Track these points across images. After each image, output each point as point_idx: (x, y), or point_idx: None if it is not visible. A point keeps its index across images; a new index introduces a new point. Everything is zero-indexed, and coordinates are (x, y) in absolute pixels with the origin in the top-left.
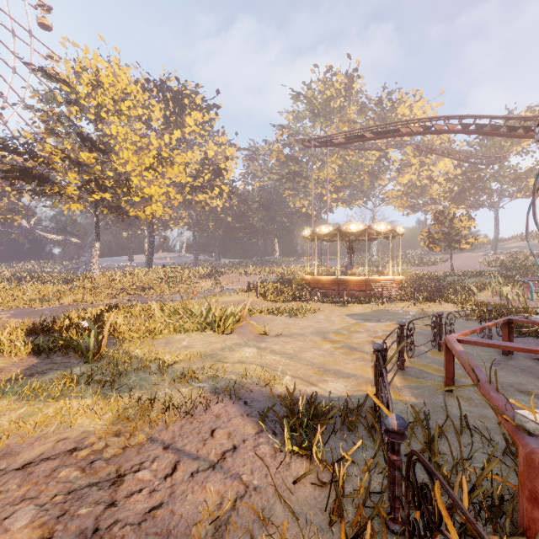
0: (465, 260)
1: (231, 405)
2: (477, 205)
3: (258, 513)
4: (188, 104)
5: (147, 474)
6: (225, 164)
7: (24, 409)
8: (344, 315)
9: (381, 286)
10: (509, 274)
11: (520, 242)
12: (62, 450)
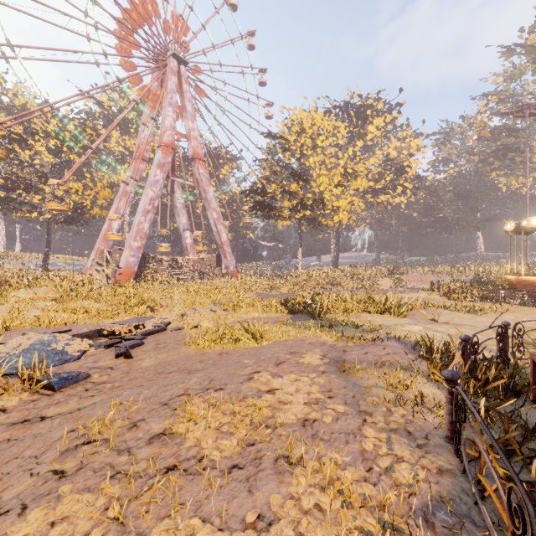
0: None
1: (395, 343)
2: None
3: (400, 364)
4: (369, 114)
5: (355, 353)
6: (408, 161)
7: (297, 331)
8: None
9: None
10: None
11: None
12: (320, 343)
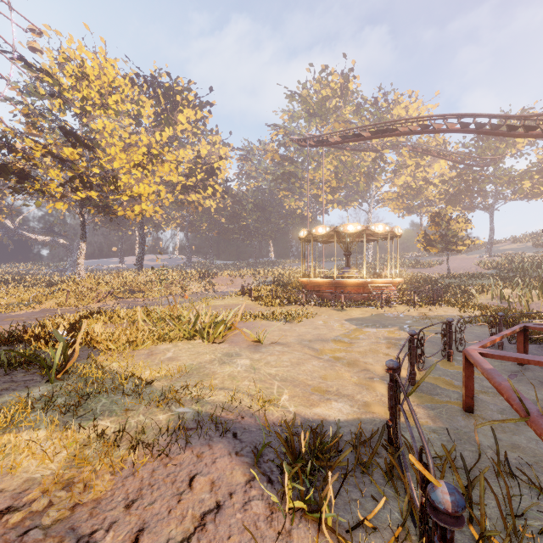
0: (460, 262)
1: (216, 439)
2: (472, 207)
3: None
4: (180, 100)
5: None
6: (218, 163)
7: None
8: (342, 320)
9: (379, 289)
10: (507, 277)
11: (513, 244)
12: None
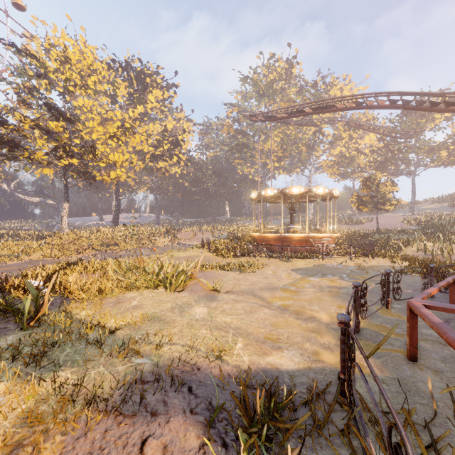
0: (387, 220)
1: (172, 394)
2: (396, 173)
3: None
4: (149, 82)
5: None
6: (182, 136)
7: None
8: (289, 270)
9: (319, 242)
10: (428, 232)
11: (432, 204)
12: None
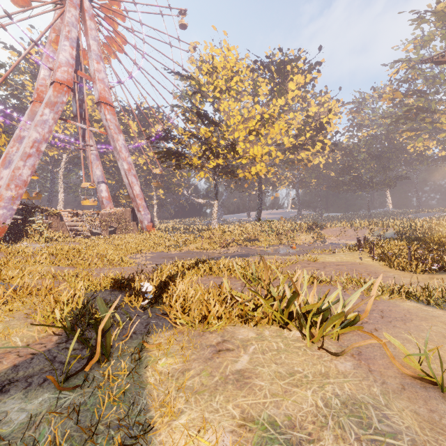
0: None
1: None
2: None
3: None
4: (290, 70)
5: None
6: (327, 117)
7: None
8: None
9: None
10: None
11: None
12: None
